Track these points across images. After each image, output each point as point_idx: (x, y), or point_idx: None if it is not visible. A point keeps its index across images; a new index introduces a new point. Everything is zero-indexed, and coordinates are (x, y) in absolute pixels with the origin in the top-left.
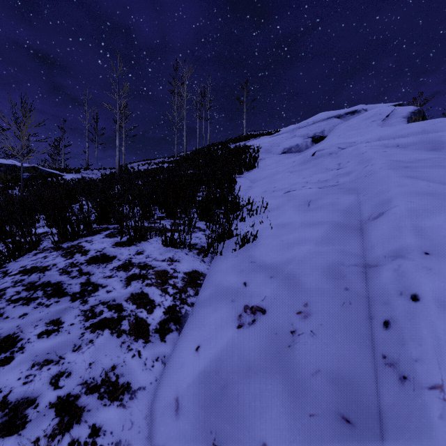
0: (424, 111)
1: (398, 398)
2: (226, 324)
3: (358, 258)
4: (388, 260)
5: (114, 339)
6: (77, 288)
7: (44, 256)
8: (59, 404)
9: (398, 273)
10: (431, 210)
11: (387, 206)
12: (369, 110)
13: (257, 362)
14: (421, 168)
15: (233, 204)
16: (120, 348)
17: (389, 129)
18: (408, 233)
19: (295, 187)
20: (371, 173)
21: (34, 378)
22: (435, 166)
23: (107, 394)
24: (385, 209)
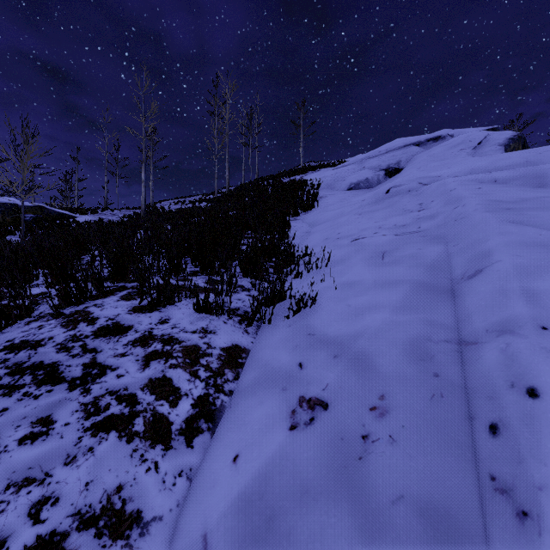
0: (524, 137)
1: (517, 546)
2: (274, 423)
3: (450, 331)
4: (491, 336)
5: (123, 445)
6: (77, 372)
7: (39, 326)
8: (38, 547)
9: (507, 355)
10: (545, 267)
11: (486, 261)
12: (456, 136)
13: (316, 482)
14: (527, 211)
15: (286, 255)
16: (131, 459)
17: (482, 160)
18: (516, 299)
19: (364, 233)
20: (462, 217)
21: (7, 506)
22: (545, 207)
23: (108, 529)
24: (484, 265)
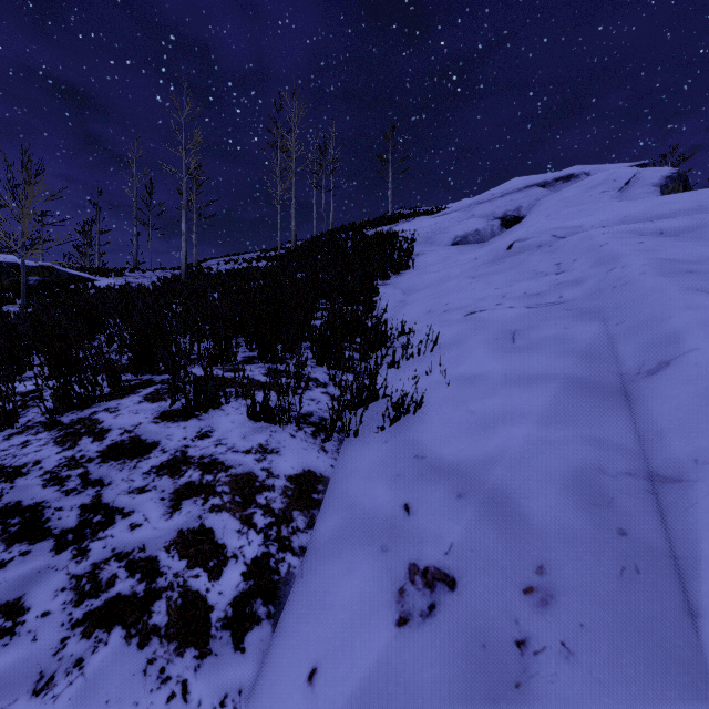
0: (686, 176)
1: None
2: (372, 611)
3: (632, 457)
4: (706, 470)
5: (132, 652)
6: (71, 519)
7: (22, 442)
8: None
9: None
10: None
11: (673, 349)
12: (594, 174)
13: None
14: None
15: (375, 334)
16: (143, 678)
17: (636, 205)
18: None
19: (483, 304)
20: (624, 283)
21: None
22: None
23: None
24: (671, 354)
